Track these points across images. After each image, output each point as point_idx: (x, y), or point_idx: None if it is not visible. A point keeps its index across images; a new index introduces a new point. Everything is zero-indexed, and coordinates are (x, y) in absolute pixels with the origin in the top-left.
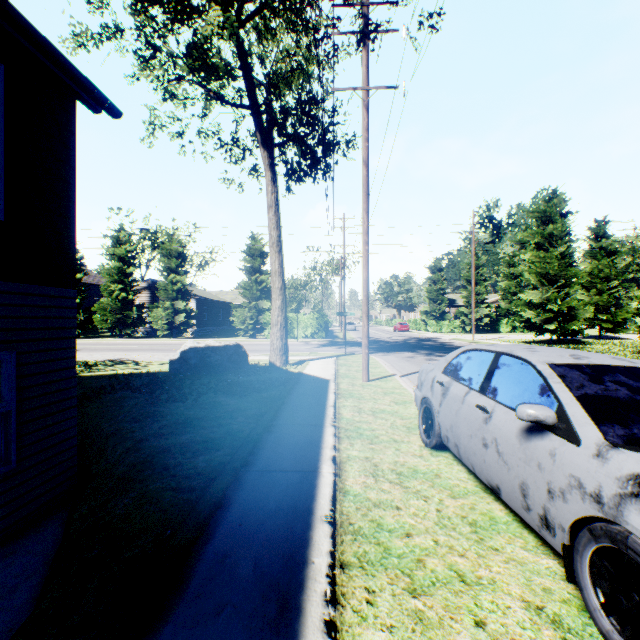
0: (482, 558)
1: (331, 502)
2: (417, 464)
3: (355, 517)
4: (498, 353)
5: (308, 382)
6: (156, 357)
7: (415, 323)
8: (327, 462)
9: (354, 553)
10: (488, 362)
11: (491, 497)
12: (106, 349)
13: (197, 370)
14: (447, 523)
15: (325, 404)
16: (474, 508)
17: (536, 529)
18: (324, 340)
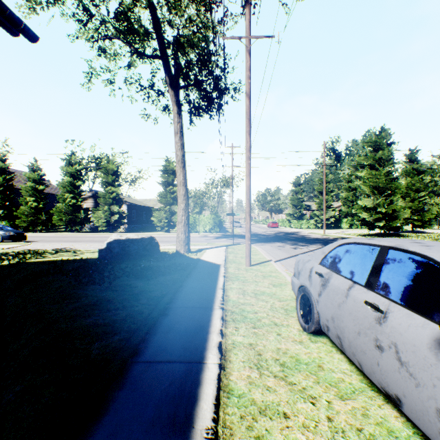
0: None
1: (214, 407)
2: (299, 352)
3: (239, 432)
4: (384, 247)
5: (203, 267)
6: (92, 246)
7: (282, 222)
8: (213, 350)
9: None
10: (372, 256)
11: (380, 397)
12: (57, 240)
13: (119, 257)
14: None
15: (215, 286)
16: (367, 415)
17: None
18: (218, 234)
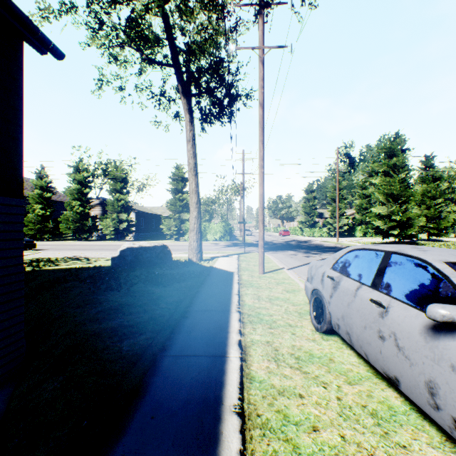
0: None
1: (239, 389)
2: (312, 348)
3: (262, 407)
4: (388, 252)
5: (217, 274)
6: (103, 255)
7: (294, 230)
8: (234, 346)
9: (264, 453)
10: (378, 260)
11: (384, 383)
12: (67, 249)
13: (132, 265)
14: (350, 414)
15: (231, 292)
16: (371, 396)
17: (447, 429)
18: (229, 242)
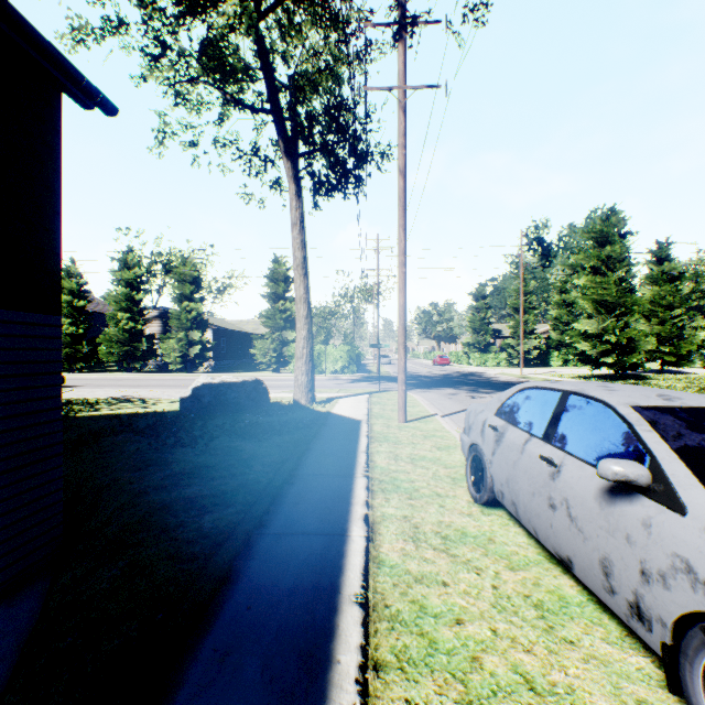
0: (554, 655)
1: (362, 576)
2: (466, 525)
3: (392, 597)
4: (566, 392)
5: (337, 423)
6: (166, 394)
7: (456, 356)
8: (358, 522)
9: (391, 648)
10: (553, 403)
11: (558, 569)
12: (111, 385)
13: (211, 409)
14: (507, 605)
15: (356, 450)
16: (539, 584)
17: (623, 618)
18: (356, 375)
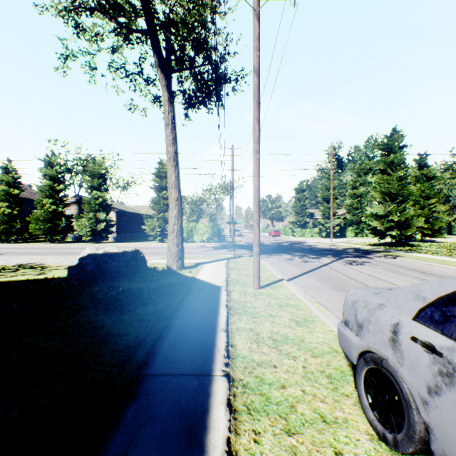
0: None
1: None
2: None
3: None
4: None
5: (199, 290)
6: (67, 261)
7: (284, 230)
8: None
9: None
10: None
11: None
12: (29, 253)
13: (93, 276)
14: None
15: (215, 326)
16: None
17: None
18: (217, 244)
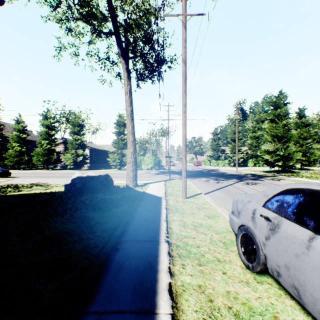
0: None
1: None
2: (249, 297)
3: None
4: None
5: (148, 199)
6: (61, 181)
7: (204, 161)
8: (164, 295)
9: None
10: None
11: None
12: (35, 176)
13: (80, 191)
14: None
15: (160, 218)
16: None
17: None
18: (158, 171)
